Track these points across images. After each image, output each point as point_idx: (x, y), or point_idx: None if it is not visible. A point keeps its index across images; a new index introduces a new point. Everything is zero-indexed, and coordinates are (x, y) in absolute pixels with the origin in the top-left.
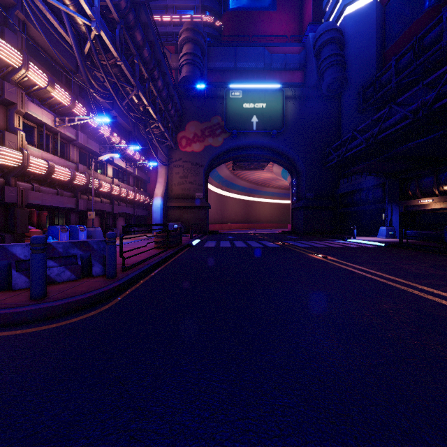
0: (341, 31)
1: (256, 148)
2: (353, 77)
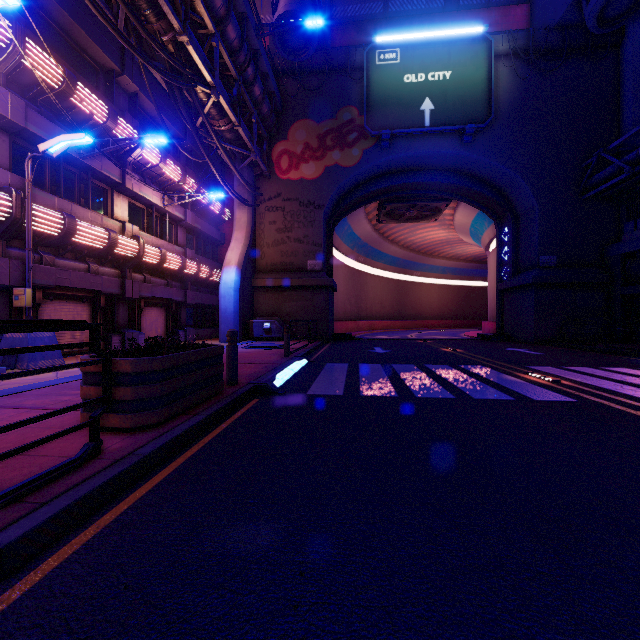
0: None
1: (427, 170)
2: None
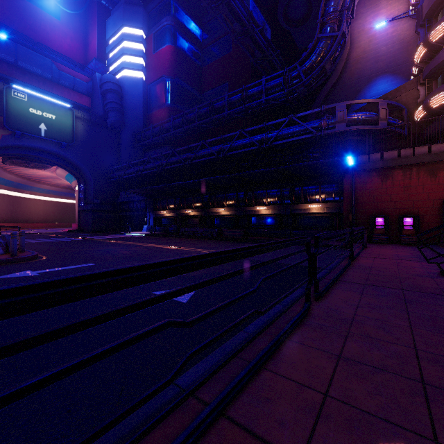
0: (121, 87)
1: (42, 151)
2: (129, 122)
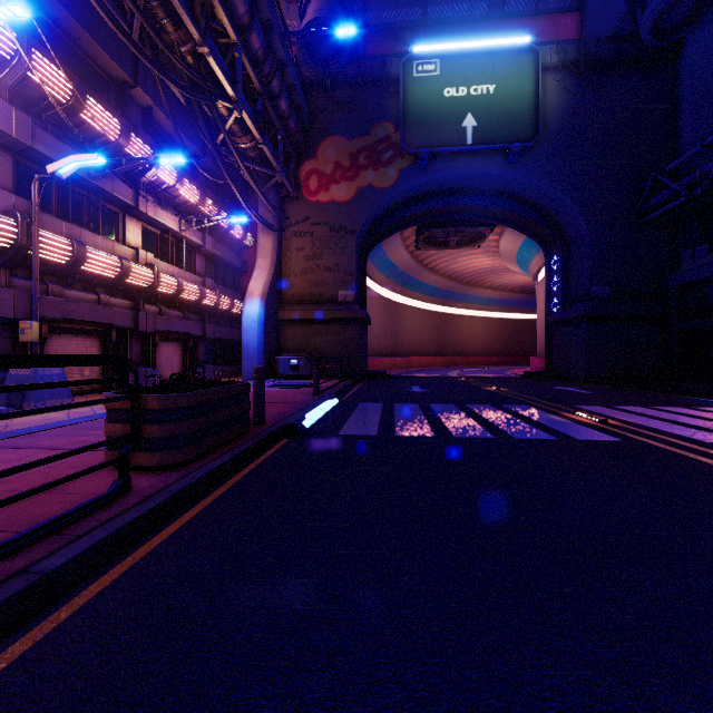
0: None
1: (470, 192)
2: None
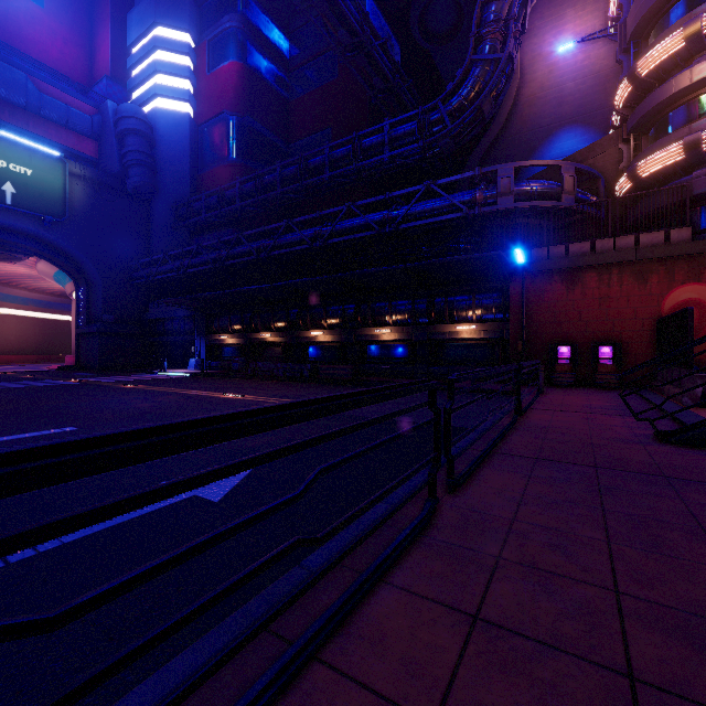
0: (151, 126)
1: (8, 231)
2: (165, 185)
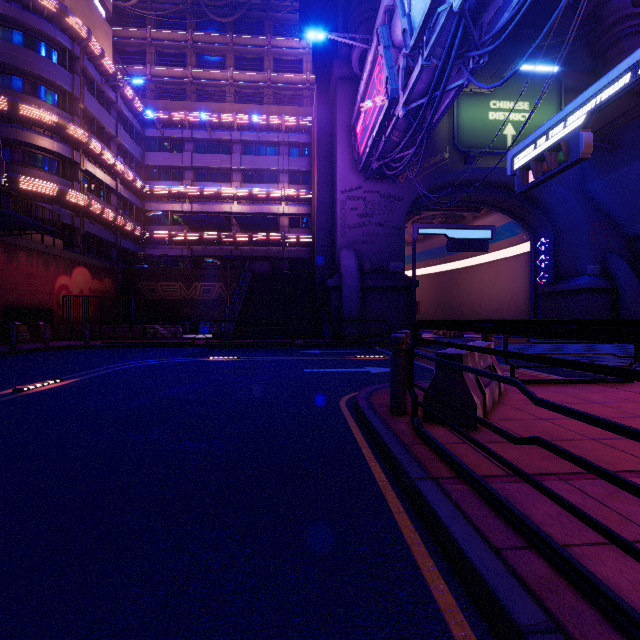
0: None
1: None
2: None
